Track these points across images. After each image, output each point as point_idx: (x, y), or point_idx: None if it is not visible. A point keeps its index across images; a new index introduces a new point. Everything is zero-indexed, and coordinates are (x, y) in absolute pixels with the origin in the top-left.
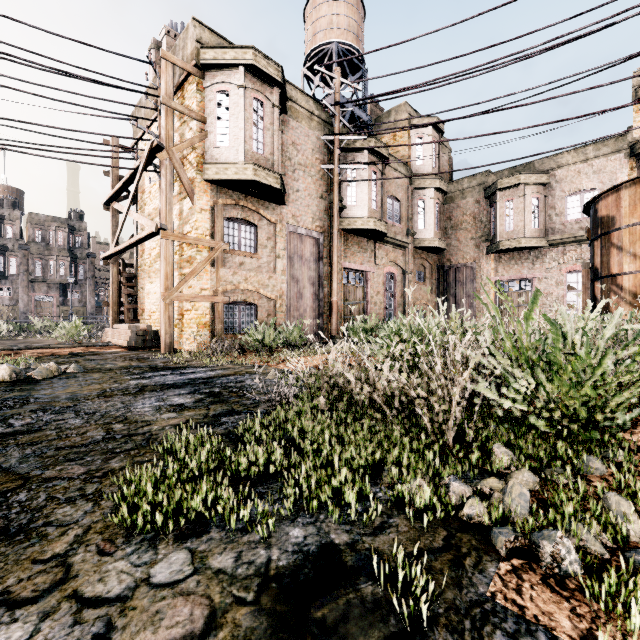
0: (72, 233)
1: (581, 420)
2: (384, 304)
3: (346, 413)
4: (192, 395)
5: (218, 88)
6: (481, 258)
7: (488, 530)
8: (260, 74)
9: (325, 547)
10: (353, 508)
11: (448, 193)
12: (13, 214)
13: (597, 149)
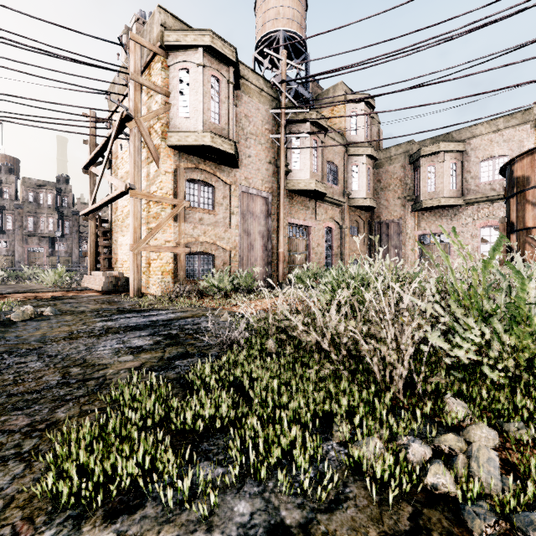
0: (59, 194)
1: (535, 370)
2: (324, 254)
3: (294, 357)
4: (151, 337)
5: (180, 66)
6: (406, 215)
7: (460, 507)
8: (217, 54)
9: (274, 530)
10: (306, 480)
11: (378, 160)
12: (9, 178)
13: (507, 121)
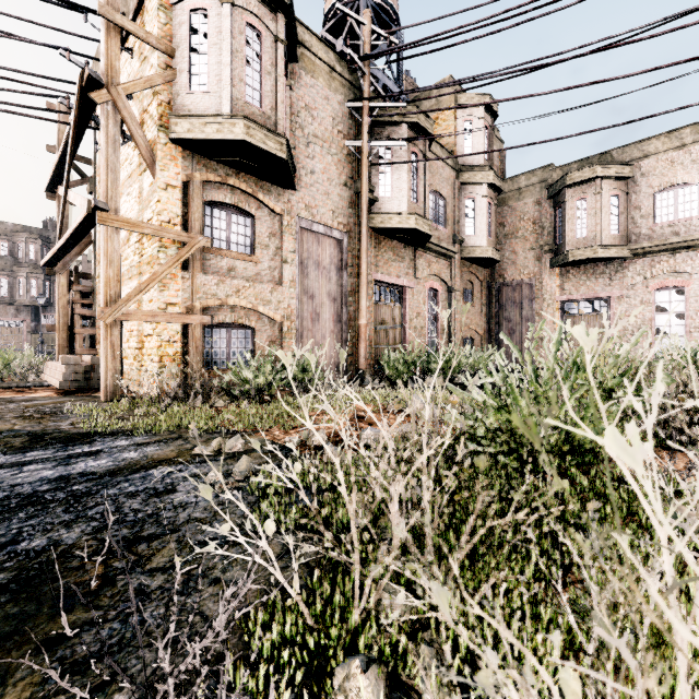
0: (47, 246)
1: None
2: (425, 329)
3: None
4: None
5: (192, 5)
6: (543, 273)
7: None
8: None
9: None
10: None
11: (501, 193)
12: None
13: (696, 132)
